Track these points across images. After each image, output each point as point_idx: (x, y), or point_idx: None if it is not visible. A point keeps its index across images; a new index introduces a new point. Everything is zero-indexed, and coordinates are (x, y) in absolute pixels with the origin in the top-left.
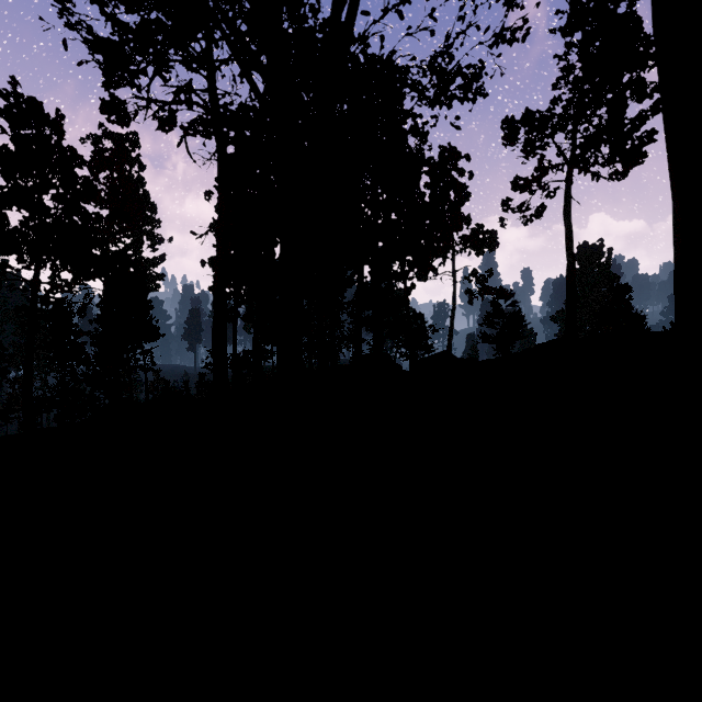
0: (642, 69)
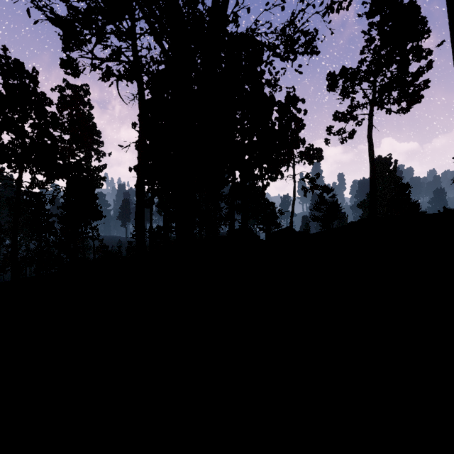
0: (420, 40)
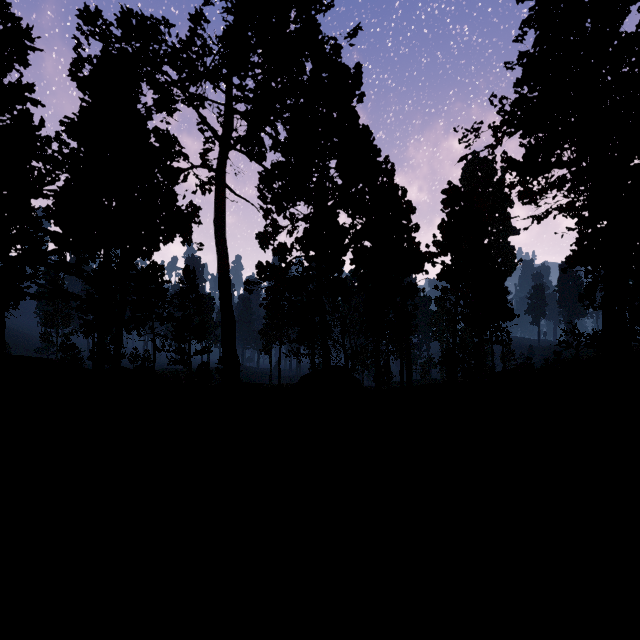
0: None
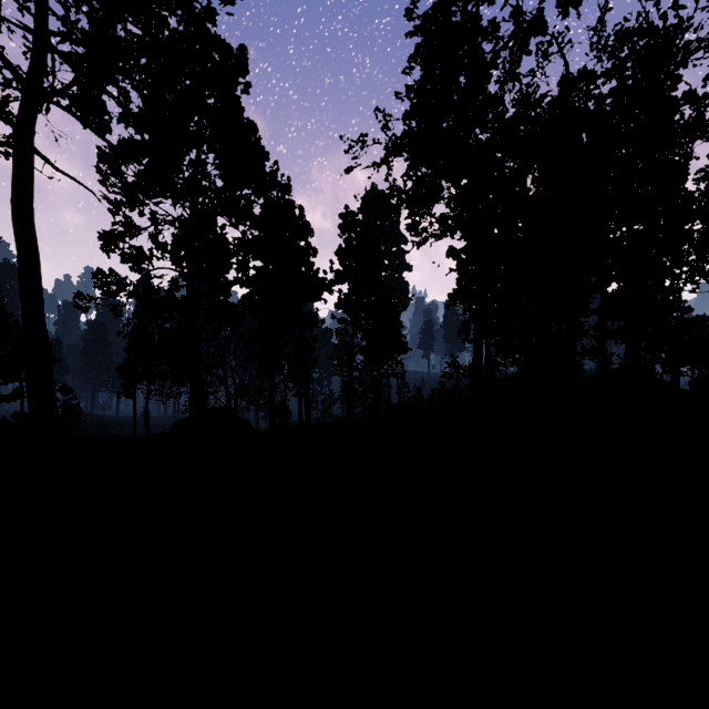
0: None
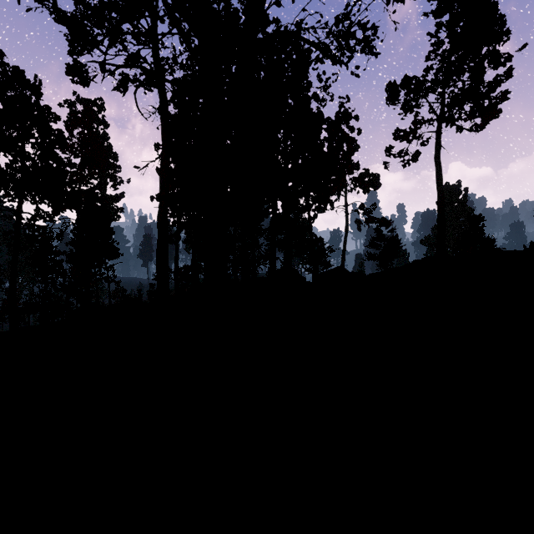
0: (497, 43)
